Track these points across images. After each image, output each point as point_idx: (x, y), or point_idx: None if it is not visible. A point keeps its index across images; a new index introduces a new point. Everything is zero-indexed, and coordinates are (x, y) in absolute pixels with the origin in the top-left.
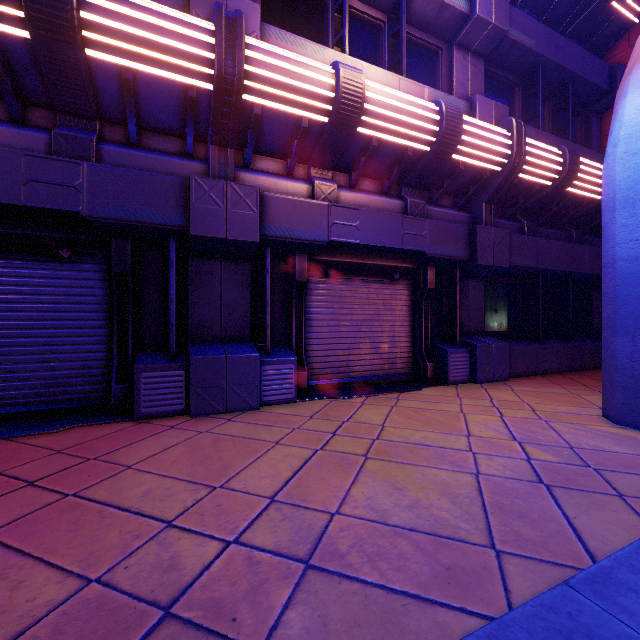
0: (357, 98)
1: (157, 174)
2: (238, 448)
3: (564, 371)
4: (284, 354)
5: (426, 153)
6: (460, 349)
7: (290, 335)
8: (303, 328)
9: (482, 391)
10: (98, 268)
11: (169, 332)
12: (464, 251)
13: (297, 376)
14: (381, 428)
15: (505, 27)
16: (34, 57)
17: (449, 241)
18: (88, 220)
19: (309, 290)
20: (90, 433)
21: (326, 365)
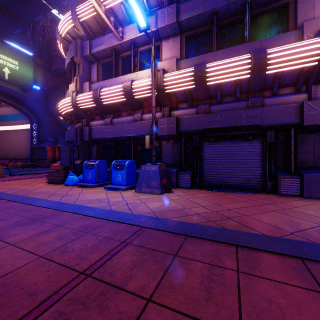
0: None
1: (287, 104)
2: None
3: None
4: None
5: None
6: None
7: None
8: None
9: None
10: (259, 141)
11: (290, 164)
12: None
13: None
14: None
15: None
16: (248, 81)
17: None
18: (262, 126)
19: None
20: (266, 196)
21: None
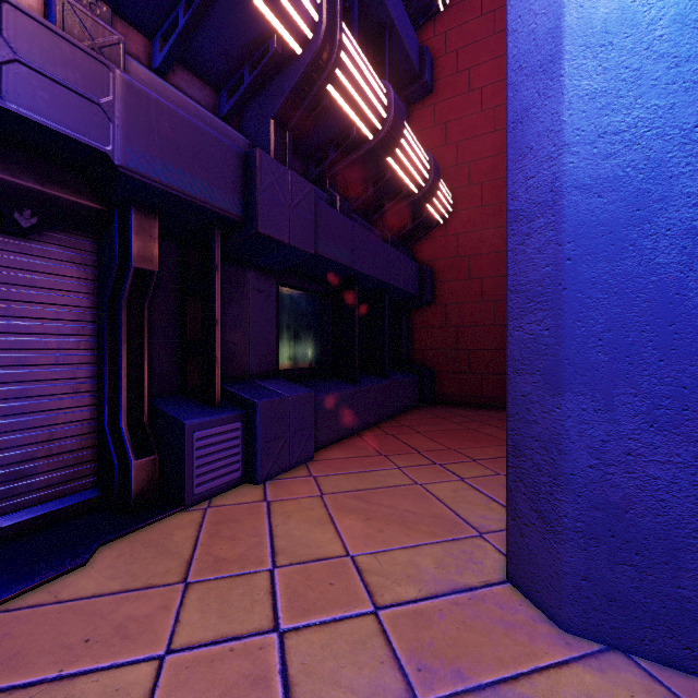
0: None
1: None
2: None
3: (382, 421)
4: None
5: None
6: (220, 415)
7: None
8: None
9: (260, 519)
10: None
11: None
12: (230, 198)
13: None
14: None
15: None
16: None
17: (190, 159)
18: None
19: None
20: None
21: None
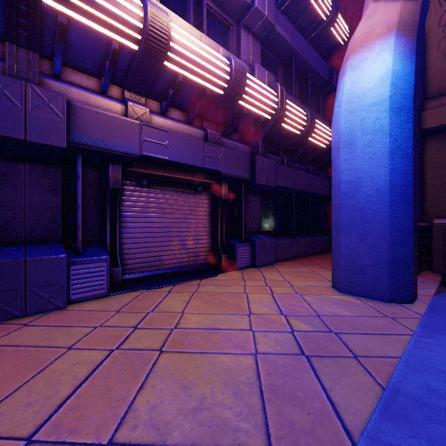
0: (163, 34)
1: None
2: (17, 363)
3: (306, 255)
4: (96, 253)
5: (221, 96)
6: (245, 244)
7: (105, 236)
8: (117, 229)
9: (259, 273)
10: None
11: None
12: (247, 173)
13: (111, 272)
14: (181, 316)
15: (273, 21)
16: None
17: (237, 165)
18: None
19: (124, 197)
20: None
21: (140, 260)
